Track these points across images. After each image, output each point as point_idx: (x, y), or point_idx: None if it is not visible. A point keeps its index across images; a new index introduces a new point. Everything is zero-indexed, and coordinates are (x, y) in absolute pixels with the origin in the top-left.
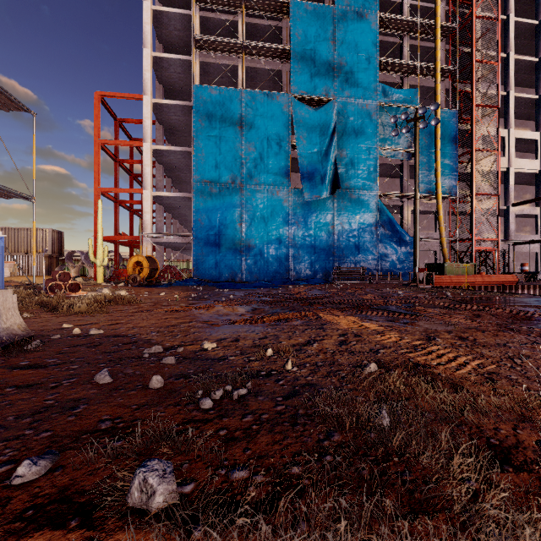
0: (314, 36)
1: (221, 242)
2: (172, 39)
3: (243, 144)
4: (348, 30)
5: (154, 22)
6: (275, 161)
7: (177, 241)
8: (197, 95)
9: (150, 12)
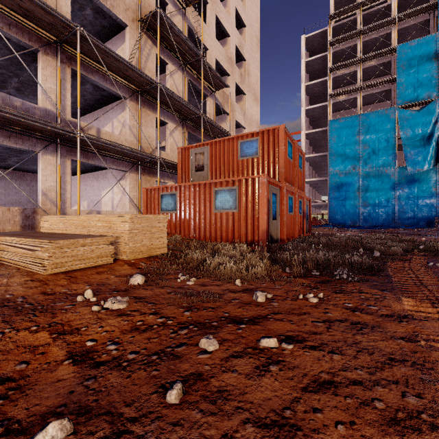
0: (417, 61)
1: (345, 204)
2: (315, 92)
3: (360, 146)
4: None
5: (305, 89)
6: (384, 152)
7: (319, 204)
8: (331, 126)
9: (304, 87)
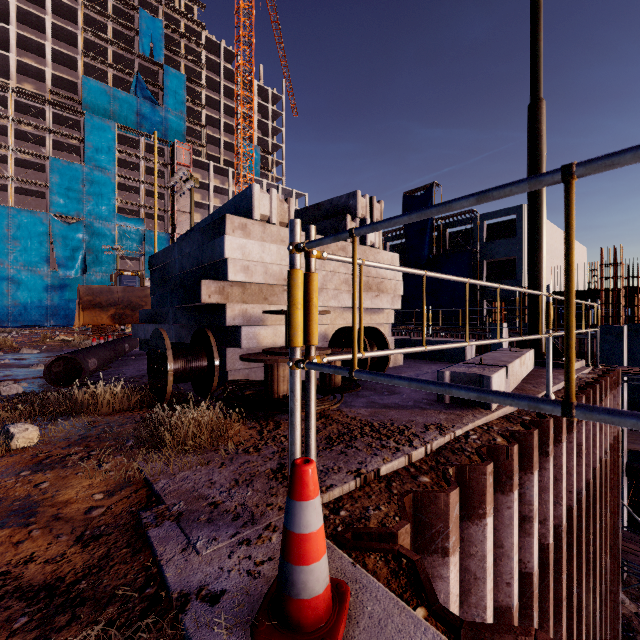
0: (69, 181)
1: None
2: None
3: (11, 241)
4: (95, 181)
5: None
6: (38, 253)
7: None
8: None
9: None
